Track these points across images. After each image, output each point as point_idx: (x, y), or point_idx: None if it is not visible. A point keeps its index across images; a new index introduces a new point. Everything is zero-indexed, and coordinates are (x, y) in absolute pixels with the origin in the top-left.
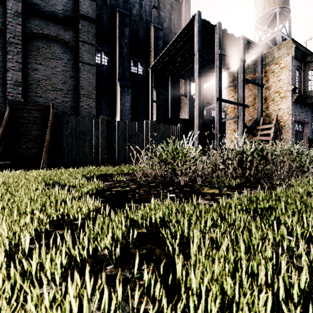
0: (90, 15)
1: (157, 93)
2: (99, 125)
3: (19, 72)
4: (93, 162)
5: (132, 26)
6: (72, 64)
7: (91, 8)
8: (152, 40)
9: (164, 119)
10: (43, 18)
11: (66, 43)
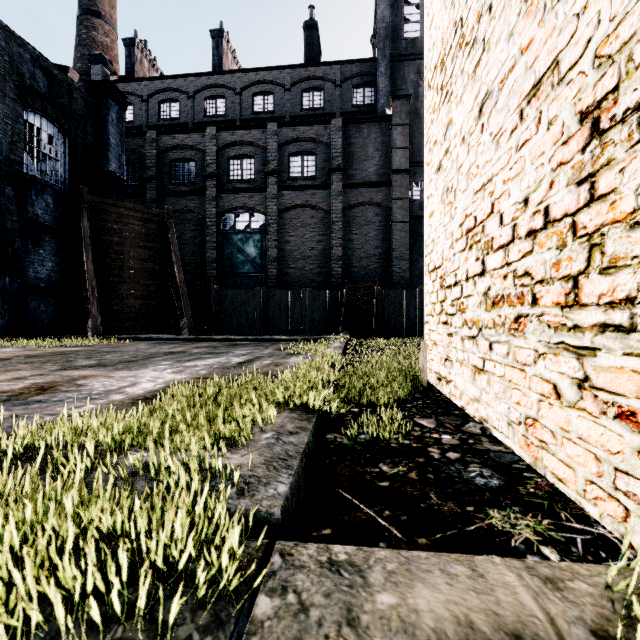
0: (403, 166)
1: None
2: (416, 296)
3: (340, 247)
4: (410, 333)
5: None
6: (384, 225)
7: (404, 157)
8: None
9: None
10: (358, 188)
11: (379, 205)
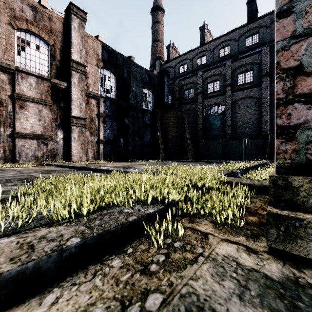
0: None
1: None
2: None
3: (267, 116)
4: None
5: None
6: None
7: None
8: None
9: None
10: None
11: None
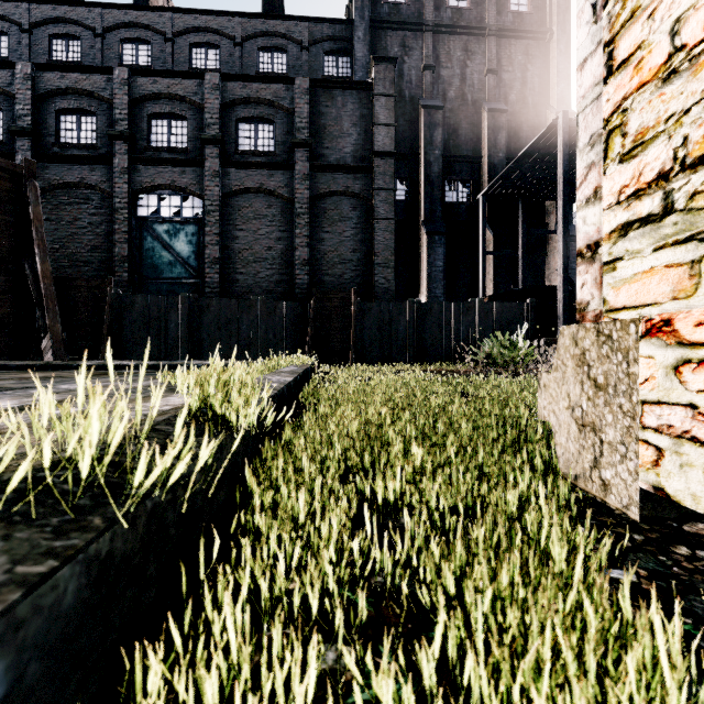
0: (387, 148)
1: (495, 234)
2: (407, 311)
3: (307, 248)
4: (399, 359)
5: (447, 120)
6: (363, 223)
7: (388, 137)
8: (485, 136)
9: (502, 293)
10: (330, 172)
11: (357, 196)
